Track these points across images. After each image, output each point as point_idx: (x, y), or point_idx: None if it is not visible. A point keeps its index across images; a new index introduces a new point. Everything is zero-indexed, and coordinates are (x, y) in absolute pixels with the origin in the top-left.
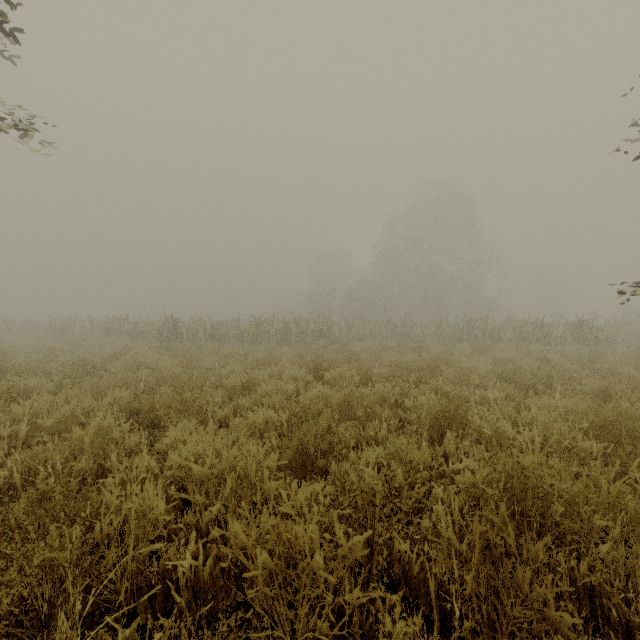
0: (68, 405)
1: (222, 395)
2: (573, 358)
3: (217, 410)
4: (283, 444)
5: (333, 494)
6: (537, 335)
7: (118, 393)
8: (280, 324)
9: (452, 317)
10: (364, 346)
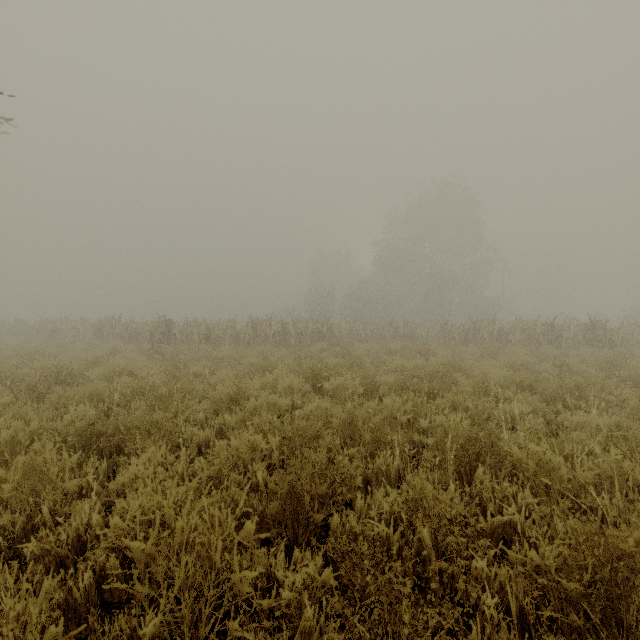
0: (9, 429)
1: (207, 409)
2: (595, 363)
3: (196, 431)
4: (269, 490)
5: (335, 561)
6: (548, 337)
7: (81, 409)
8: (278, 325)
9: (454, 317)
10: (366, 348)
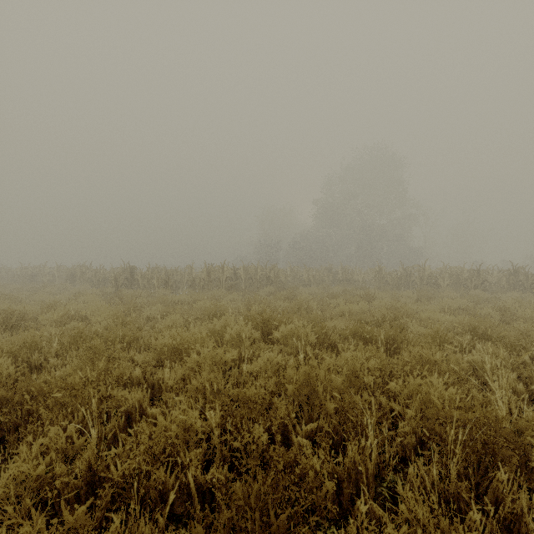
0: None
1: (149, 359)
2: None
3: (126, 394)
4: None
5: None
6: (475, 282)
7: None
8: (230, 271)
9: (383, 264)
10: (309, 292)
